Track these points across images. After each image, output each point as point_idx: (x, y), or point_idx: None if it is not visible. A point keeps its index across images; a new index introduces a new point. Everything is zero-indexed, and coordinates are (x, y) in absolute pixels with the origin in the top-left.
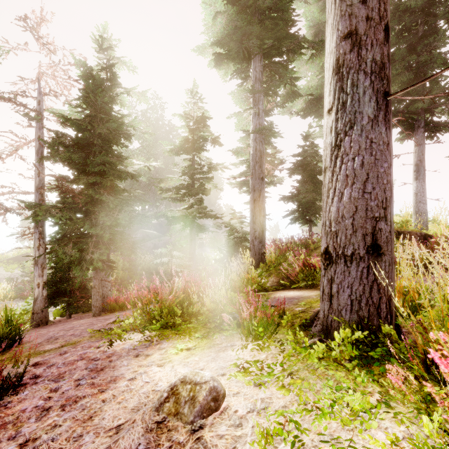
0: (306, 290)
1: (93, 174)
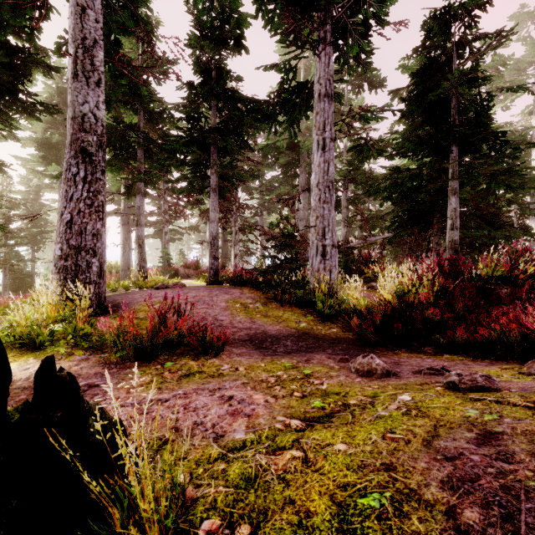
0: None
1: None
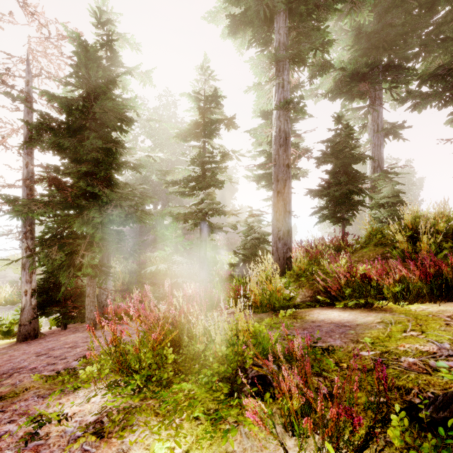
0: (356, 311)
1: (86, 163)
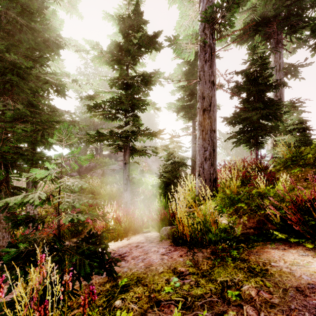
0: None
1: None
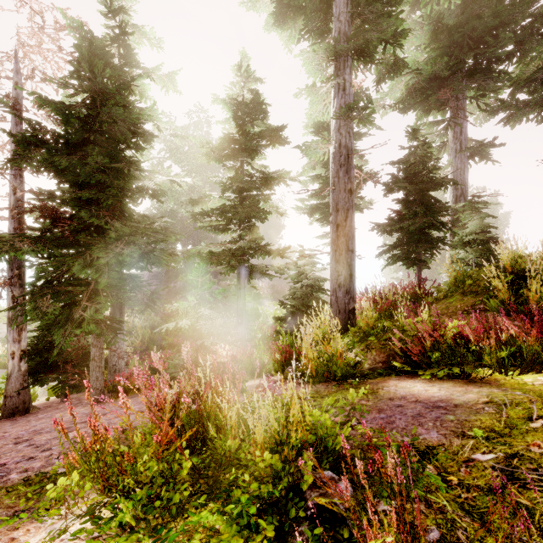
0: (447, 384)
1: (90, 188)
